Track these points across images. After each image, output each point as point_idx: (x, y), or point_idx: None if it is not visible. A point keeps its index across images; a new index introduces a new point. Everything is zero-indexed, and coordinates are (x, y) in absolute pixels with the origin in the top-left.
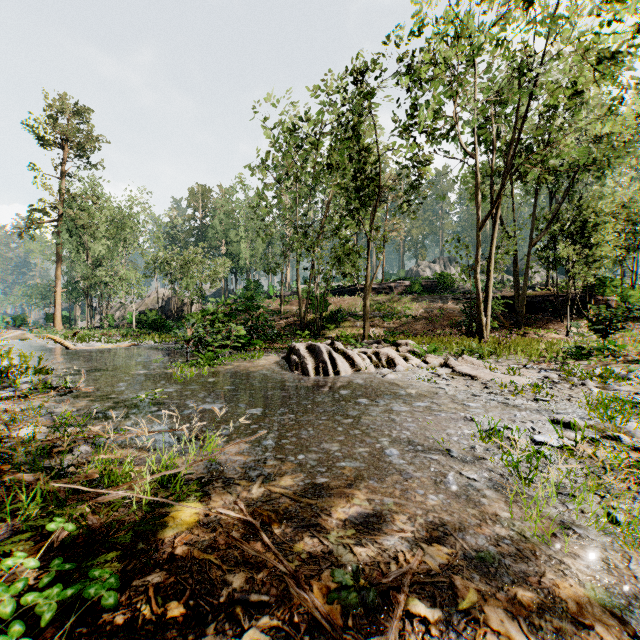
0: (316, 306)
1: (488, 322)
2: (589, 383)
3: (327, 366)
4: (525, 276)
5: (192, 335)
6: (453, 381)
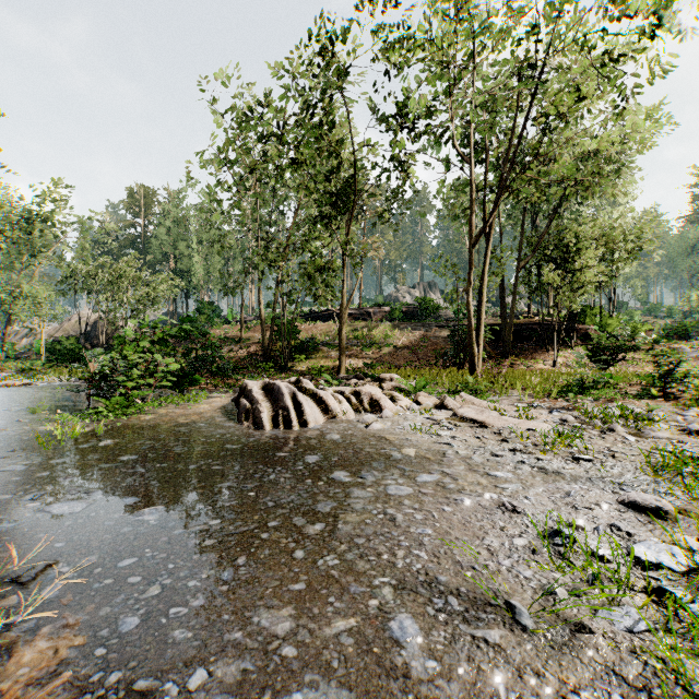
0: (283, 333)
1: (480, 352)
2: (619, 428)
3: (290, 414)
4: (512, 302)
5: (93, 372)
6: (458, 430)
